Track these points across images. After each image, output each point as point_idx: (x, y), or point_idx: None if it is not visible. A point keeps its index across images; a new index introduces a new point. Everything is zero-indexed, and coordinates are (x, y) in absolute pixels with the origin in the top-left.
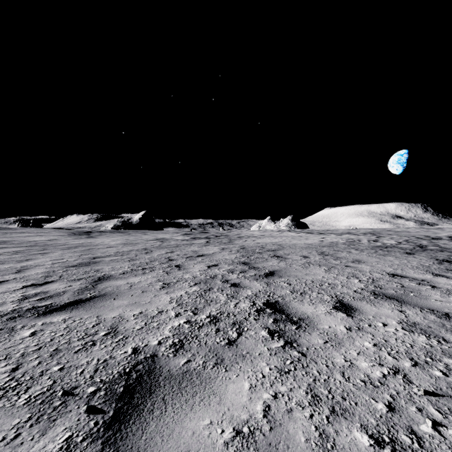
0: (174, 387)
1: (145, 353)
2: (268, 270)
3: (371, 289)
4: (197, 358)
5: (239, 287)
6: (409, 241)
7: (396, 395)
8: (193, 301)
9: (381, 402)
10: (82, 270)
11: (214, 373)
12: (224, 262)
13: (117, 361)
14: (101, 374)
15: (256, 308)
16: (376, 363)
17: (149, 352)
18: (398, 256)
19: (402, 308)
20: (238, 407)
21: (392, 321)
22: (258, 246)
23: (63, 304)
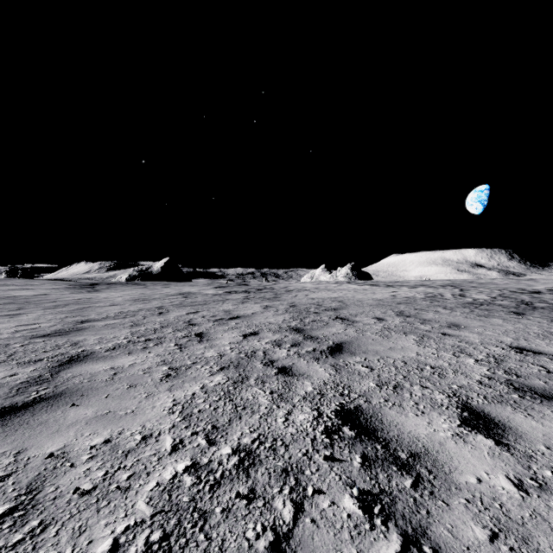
0: None
1: None
2: (332, 341)
3: (503, 379)
4: None
5: (292, 376)
6: (504, 295)
7: None
8: (211, 407)
9: None
10: (52, 344)
11: None
12: (268, 328)
13: None
14: None
15: (325, 424)
16: None
17: None
18: (506, 318)
19: None
20: None
21: None
22: (312, 303)
23: None
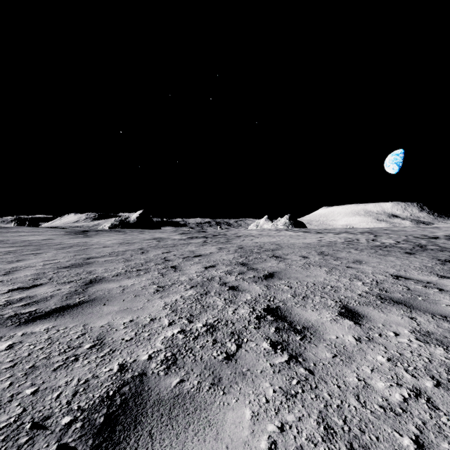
0: (163, 416)
1: (133, 371)
2: (267, 271)
3: (376, 293)
4: (191, 377)
5: (238, 291)
6: (407, 240)
7: (422, 425)
8: (188, 306)
9: (406, 435)
10: (74, 272)
11: (210, 397)
12: (222, 263)
13: (100, 382)
14: (80, 399)
15: (256, 314)
16: (394, 382)
17: (137, 370)
18: (399, 256)
19: (412, 315)
20: (238, 444)
21: (404, 330)
22: (256, 245)
23: (49, 310)
